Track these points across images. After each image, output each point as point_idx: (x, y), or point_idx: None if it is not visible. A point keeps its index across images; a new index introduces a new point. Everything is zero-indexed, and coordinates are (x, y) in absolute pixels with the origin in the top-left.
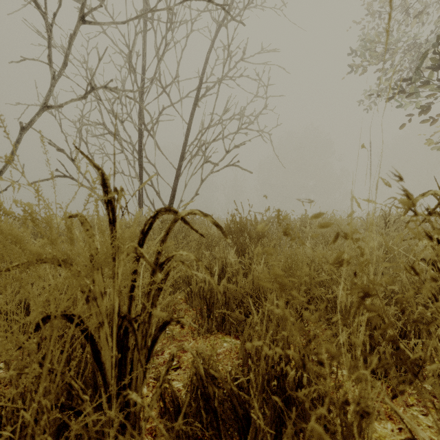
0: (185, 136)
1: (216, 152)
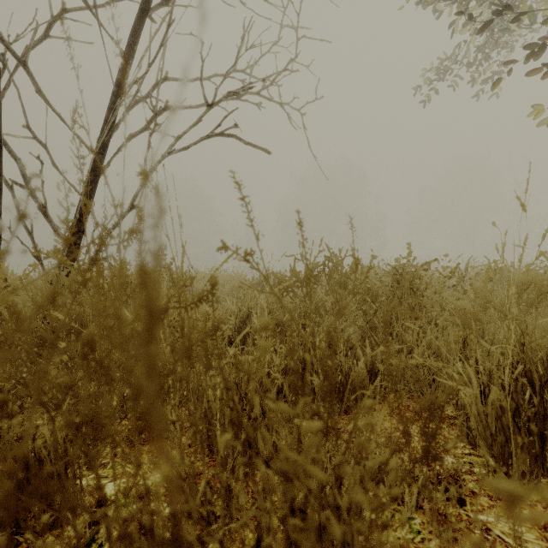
0: (118, 78)
1: (184, 106)
